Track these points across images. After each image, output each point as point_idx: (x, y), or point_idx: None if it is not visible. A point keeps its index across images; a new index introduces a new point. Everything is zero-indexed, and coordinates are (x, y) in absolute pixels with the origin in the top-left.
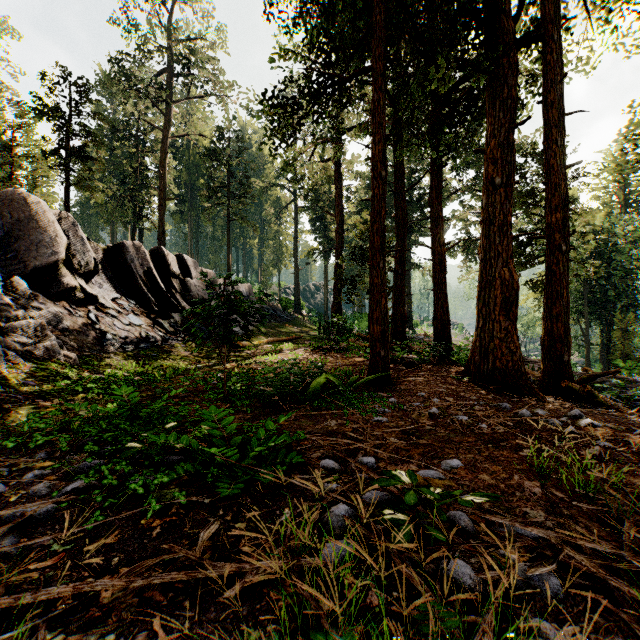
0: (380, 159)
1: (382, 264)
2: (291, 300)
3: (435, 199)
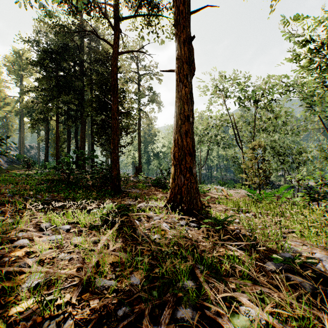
0: (58, 137)
1: (58, 154)
2: (22, 155)
3: (76, 135)
